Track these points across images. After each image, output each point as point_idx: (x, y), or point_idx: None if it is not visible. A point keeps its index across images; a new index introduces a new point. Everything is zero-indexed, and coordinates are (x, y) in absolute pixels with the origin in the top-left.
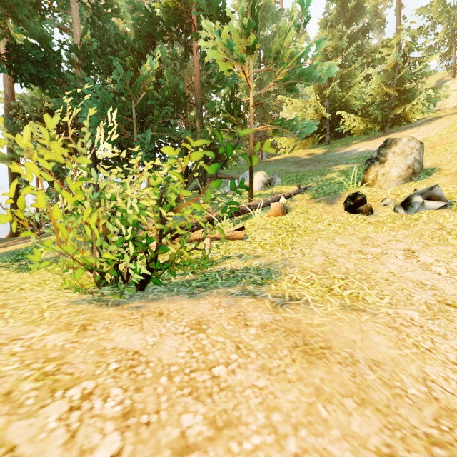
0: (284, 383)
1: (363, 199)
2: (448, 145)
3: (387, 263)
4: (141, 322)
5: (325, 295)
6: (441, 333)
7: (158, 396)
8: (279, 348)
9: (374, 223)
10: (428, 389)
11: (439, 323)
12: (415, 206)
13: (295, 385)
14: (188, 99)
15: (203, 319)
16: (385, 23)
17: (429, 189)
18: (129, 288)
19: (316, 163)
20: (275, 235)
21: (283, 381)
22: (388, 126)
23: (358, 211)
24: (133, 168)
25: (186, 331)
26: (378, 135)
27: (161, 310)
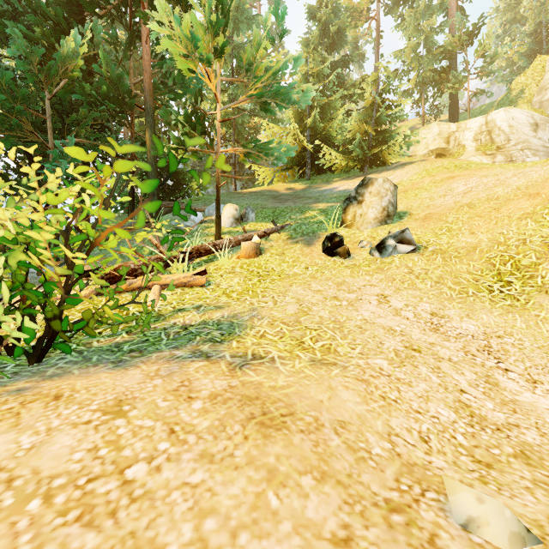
0: (229, 472)
1: (341, 241)
2: (418, 190)
3: (361, 310)
4: (17, 414)
5: (294, 349)
6: (407, 380)
7: (15, 537)
8: (230, 423)
9: (351, 266)
10: (392, 445)
11: (405, 370)
12: (388, 249)
13: (243, 471)
14: (139, 103)
15: (127, 397)
16: (366, 60)
17: (401, 232)
18: (16, 362)
19: (296, 199)
20: (244, 281)
21: (227, 469)
22: (367, 166)
23: (336, 254)
24: (24, 179)
25: (94, 419)
26: (357, 174)
27: (60, 390)
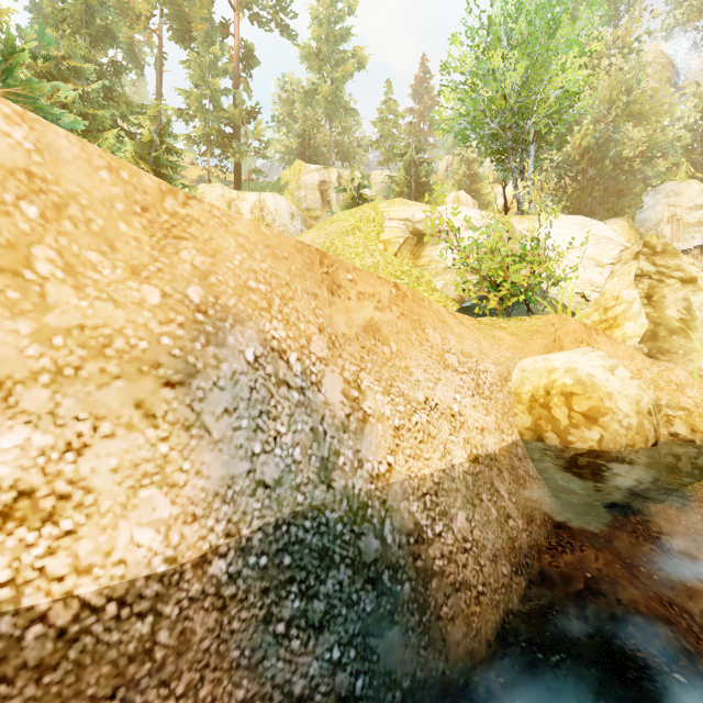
0: None
1: None
2: None
3: None
4: None
5: None
6: None
7: None
8: None
9: None
10: None
11: None
12: None
13: None
14: None
15: None
16: (147, 64)
17: None
18: None
19: None
20: None
21: None
22: None
23: None
24: None
25: None
26: None
27: None
